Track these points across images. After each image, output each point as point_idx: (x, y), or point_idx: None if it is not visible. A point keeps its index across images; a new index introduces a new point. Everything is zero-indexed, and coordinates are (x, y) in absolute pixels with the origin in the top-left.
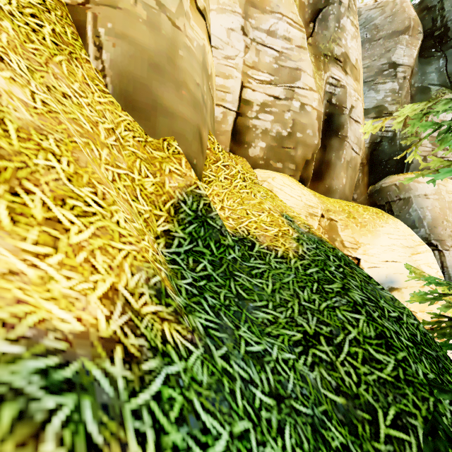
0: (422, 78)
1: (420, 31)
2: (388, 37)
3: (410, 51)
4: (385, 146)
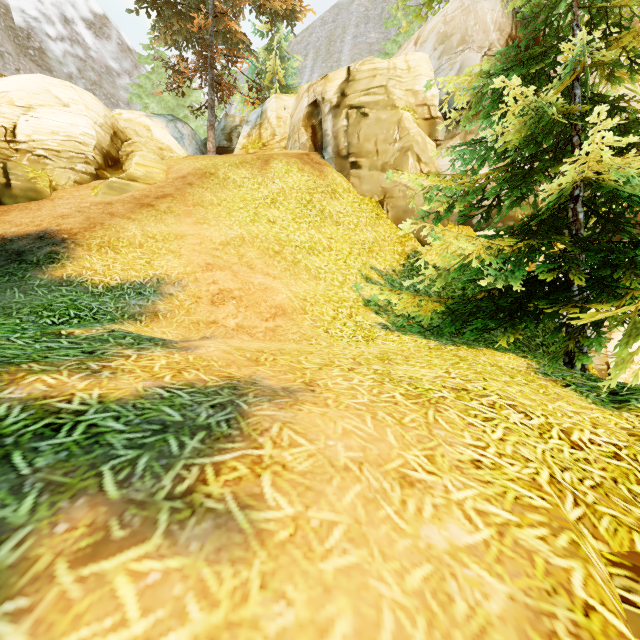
0: None
1: None
2: None
3: None
4: None
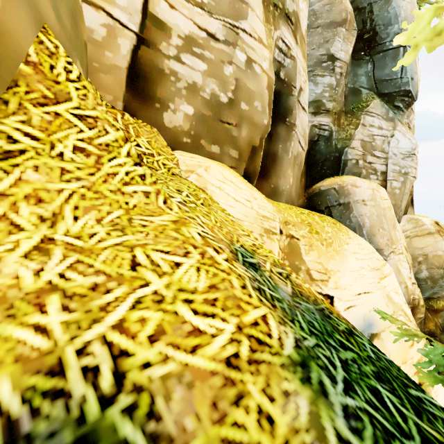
0: (354, 79)
1: (355, 27)
2: (327, 27)
3: (347, 46)
4: (322, 146)
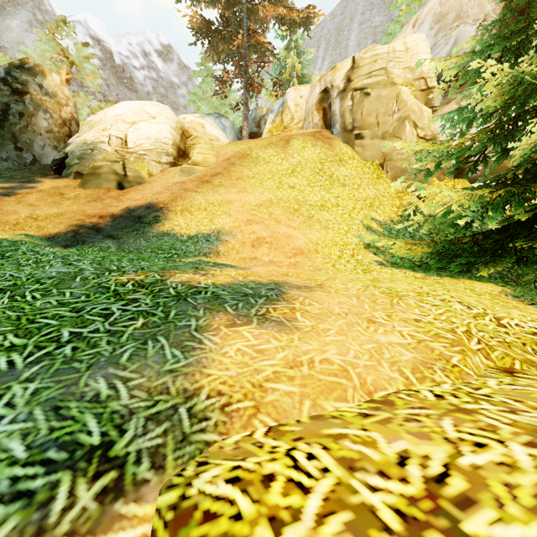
0: None
1: None
2: None
3: None
4: None
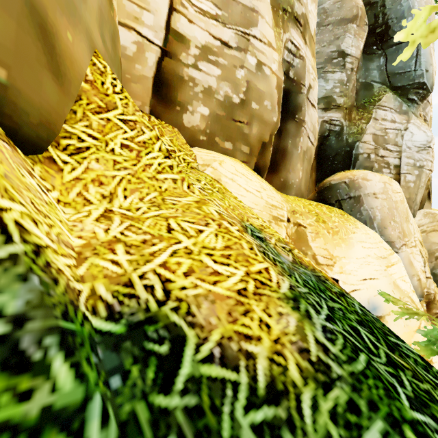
0: (366, 73)
1: (366, 23)
2: (337, 24)
3: (357, 42)
4: (333, 141)
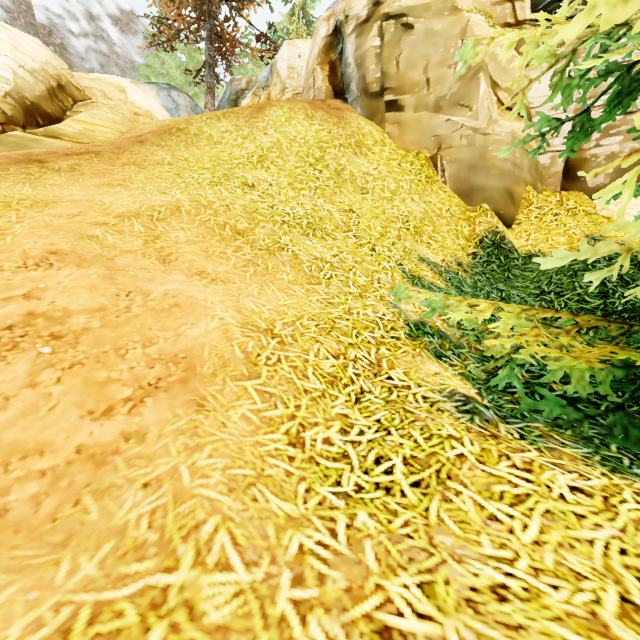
0: None
1: None
2: None
3: None
4: None
